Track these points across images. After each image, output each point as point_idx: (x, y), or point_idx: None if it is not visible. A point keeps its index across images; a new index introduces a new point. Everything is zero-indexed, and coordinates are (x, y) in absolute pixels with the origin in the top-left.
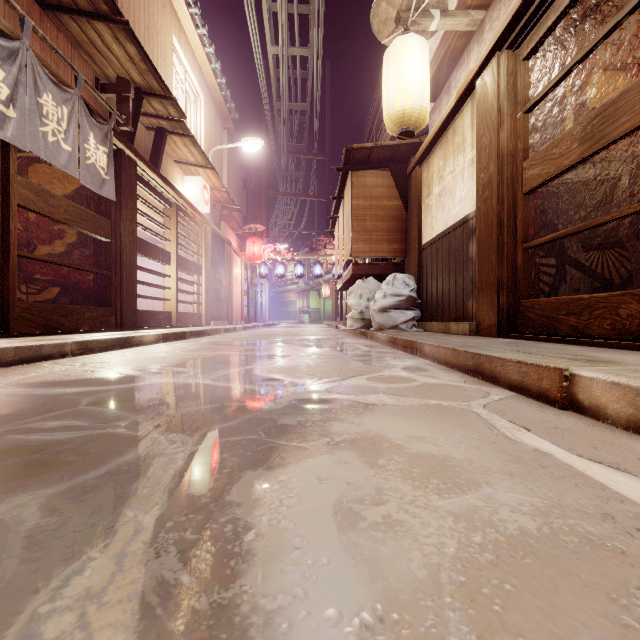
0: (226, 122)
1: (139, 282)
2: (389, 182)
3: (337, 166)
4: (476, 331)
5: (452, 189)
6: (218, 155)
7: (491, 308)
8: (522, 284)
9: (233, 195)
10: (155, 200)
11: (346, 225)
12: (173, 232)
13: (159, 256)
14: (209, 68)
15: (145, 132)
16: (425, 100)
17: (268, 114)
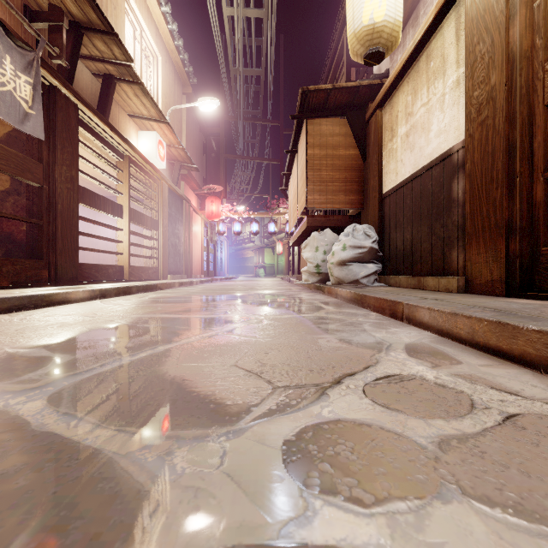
0: (185, 87)
1: (83, 234)
2: (346, 130)
3: (290, 131)
4: (466, 287)
5: (426, 123)
6: (177, 117)
7: (493, 259)
8: (543, 226)
9: (193, 157)
10: (107, 153)
11: (300, 177)
12: (125, 185)
13: (108, 208)
14: (166, 29)
15: (92, 78)
16: (399, 12)
17: (225, 79)
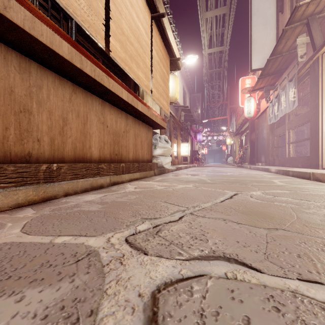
0: None
1: None
2: None
3: None
4: None
5: None
6: None
7: None
8: None
9: None
10: None
11: (162, 77)
12: None
13: None
14: None
15: None
16: None
17: None
